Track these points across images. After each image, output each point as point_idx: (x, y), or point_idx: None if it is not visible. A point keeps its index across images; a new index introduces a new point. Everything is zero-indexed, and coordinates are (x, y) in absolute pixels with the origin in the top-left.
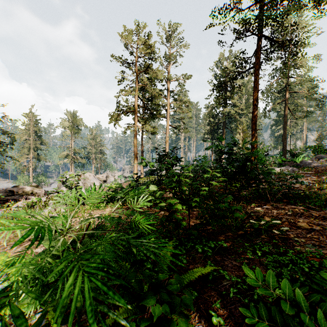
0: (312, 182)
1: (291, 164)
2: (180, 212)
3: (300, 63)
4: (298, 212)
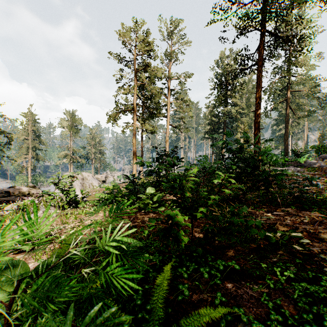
0: (322, 183)
1: (295, 164)
2: (181, 224)
3: (303, 61)
4: (315, 219)
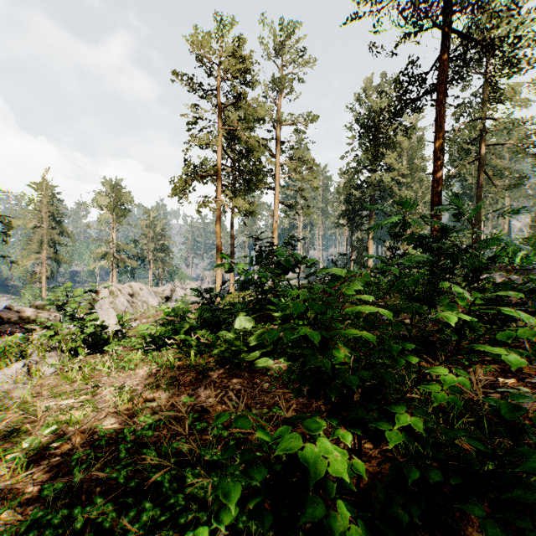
0: None
1: (501, 269)
2: None
3: (507, 92)
4: None
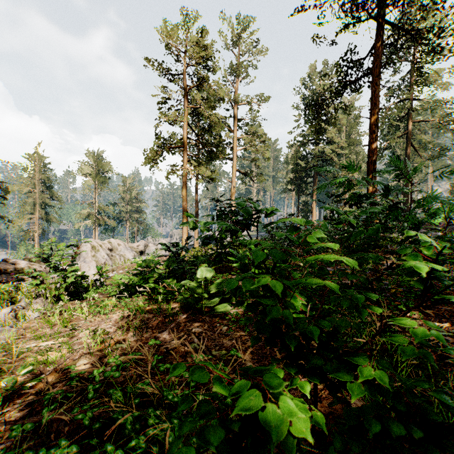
0: None
1: (426, 227)
2: None
3: (431, 77)
4: None
